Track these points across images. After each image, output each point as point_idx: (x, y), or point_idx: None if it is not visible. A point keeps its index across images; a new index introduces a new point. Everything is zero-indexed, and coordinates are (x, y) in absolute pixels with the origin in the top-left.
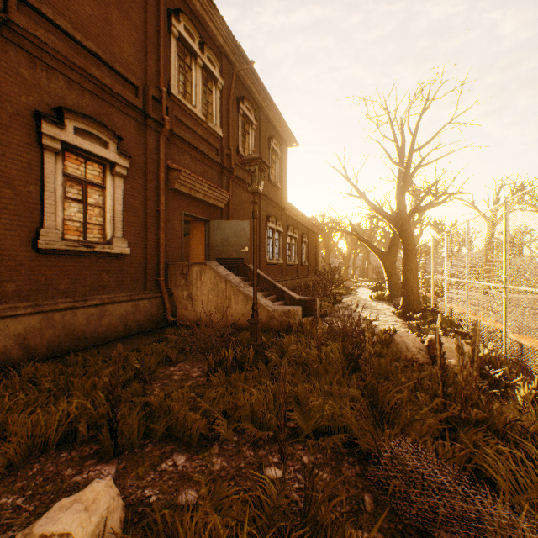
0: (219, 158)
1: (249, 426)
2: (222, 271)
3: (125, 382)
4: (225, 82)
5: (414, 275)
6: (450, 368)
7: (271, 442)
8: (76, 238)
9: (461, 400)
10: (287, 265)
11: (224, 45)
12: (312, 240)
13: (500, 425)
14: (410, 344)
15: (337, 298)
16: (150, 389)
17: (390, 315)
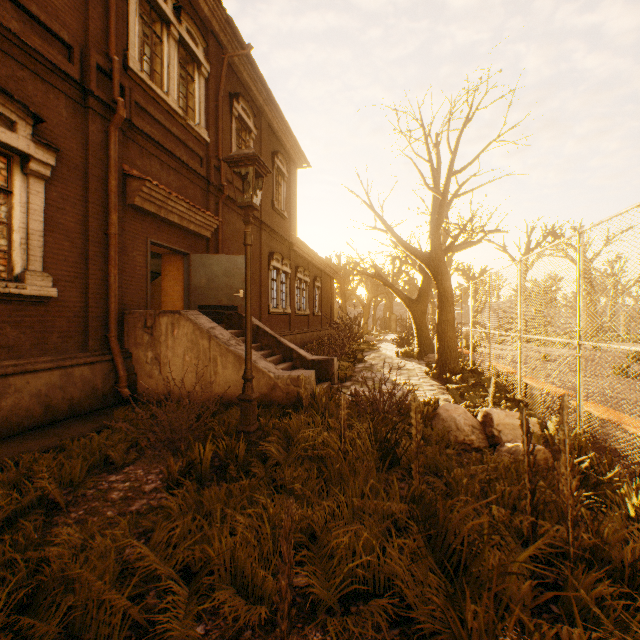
0: (204, 170)
1: (227, 597)
2: (204, 323)
3: (19, 512)
4: (213, 70)
5: (451, 327)
6: (518, 456)
7: (267, 631)
8: None
9: (568, 525)
10: (295, 315)
11: (210, 18)
12: (326, 285)
13: (625, 561)
14: (461, 420)
15: (358, 355)
16: (61, 524)
17: (423, 377)
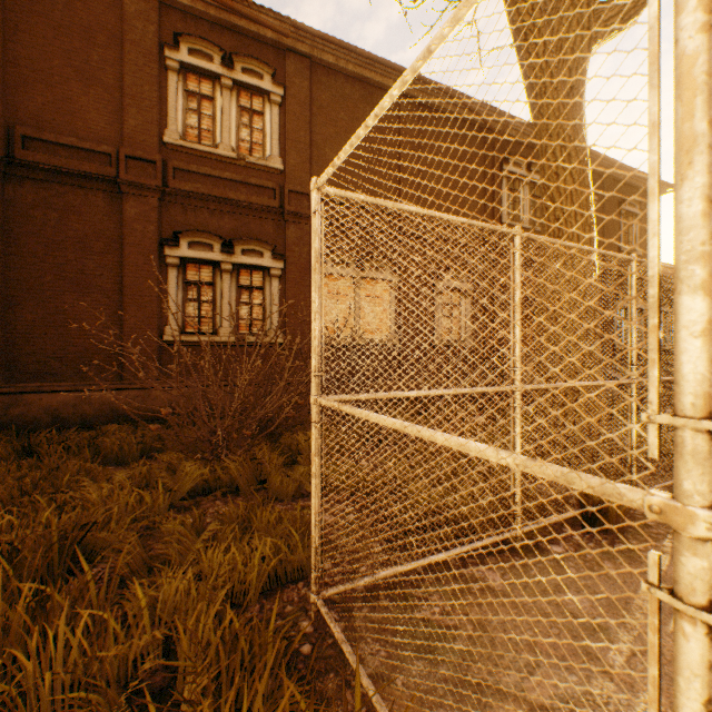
0: None
1: None
2: None
3: None
4: None
5: None
6: None
7: None
8: (446, 338)
9: None
10: None
11: None
12: None
13: None
14: None
15: None
16: None
17: None
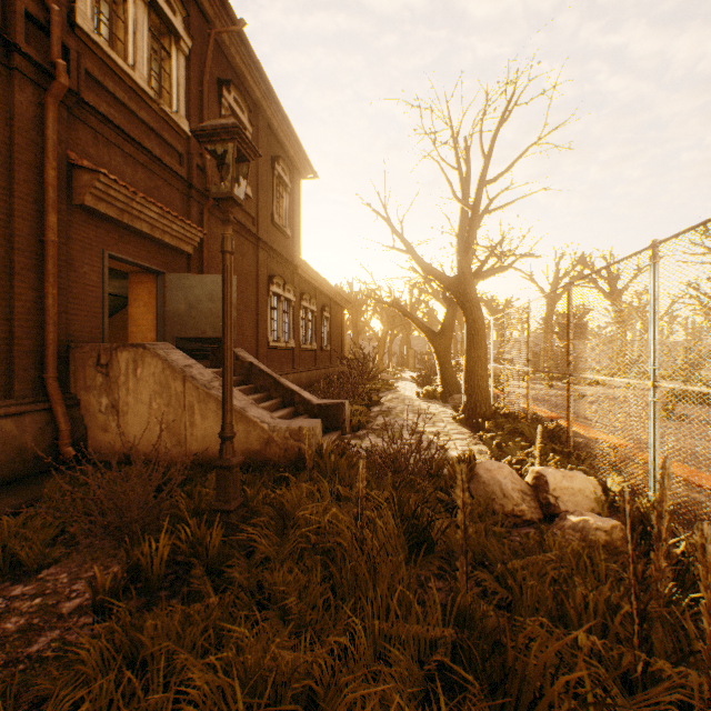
0: (185, 169)
1: None
2: (178, 360)
3: None
4: (196, 47)
5: (482, 364)
6: (588, 535)
7: None
8: None
9: None
10: (300, 349)
11: None
12: (336, 316)
13: None
14: (508, 484)
15: (373, 397)
16: None
17: (450, 423)
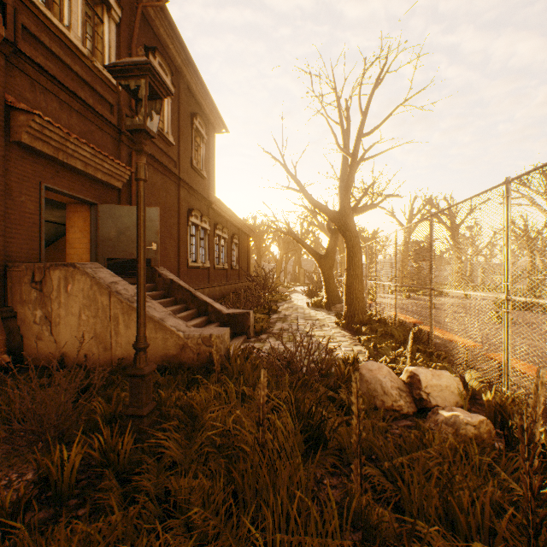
0: (115, 118)
1: None
2: (105, 278)
3: None
4: (126, 17)
5: (359, 280)
6: (460, 429)
7: None
8: None
9: None
10: (215, 269)
11: None
12: (243, 242)
13: None
14: (388, 383)
15: (273, 306)
16: None
17: (334, 327)
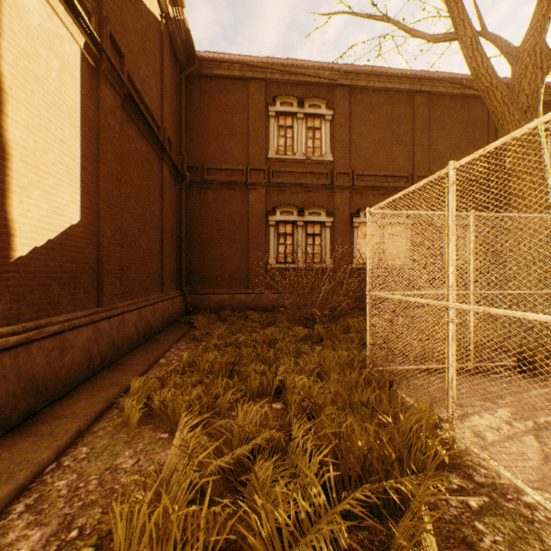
0: None
1: None
2: None
3: None
4: None
5: None
6: None
7: None
8: None
9: None
10: None
11: None
12: None
13: None
14: None
15: None
16: None
17: None
